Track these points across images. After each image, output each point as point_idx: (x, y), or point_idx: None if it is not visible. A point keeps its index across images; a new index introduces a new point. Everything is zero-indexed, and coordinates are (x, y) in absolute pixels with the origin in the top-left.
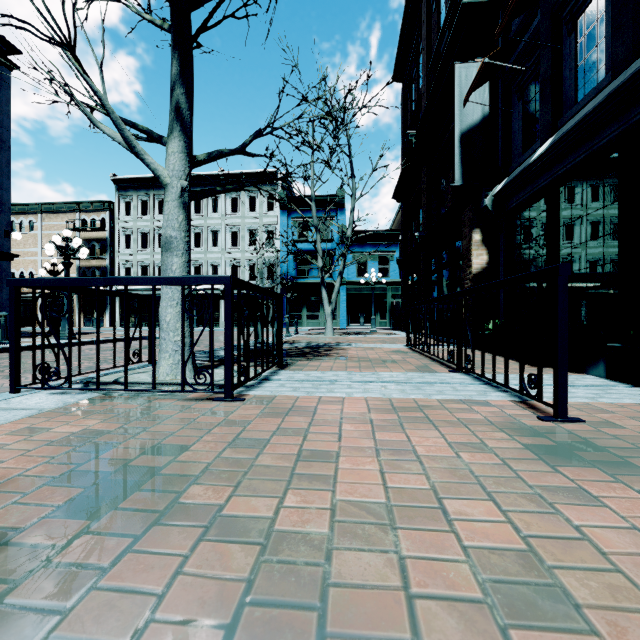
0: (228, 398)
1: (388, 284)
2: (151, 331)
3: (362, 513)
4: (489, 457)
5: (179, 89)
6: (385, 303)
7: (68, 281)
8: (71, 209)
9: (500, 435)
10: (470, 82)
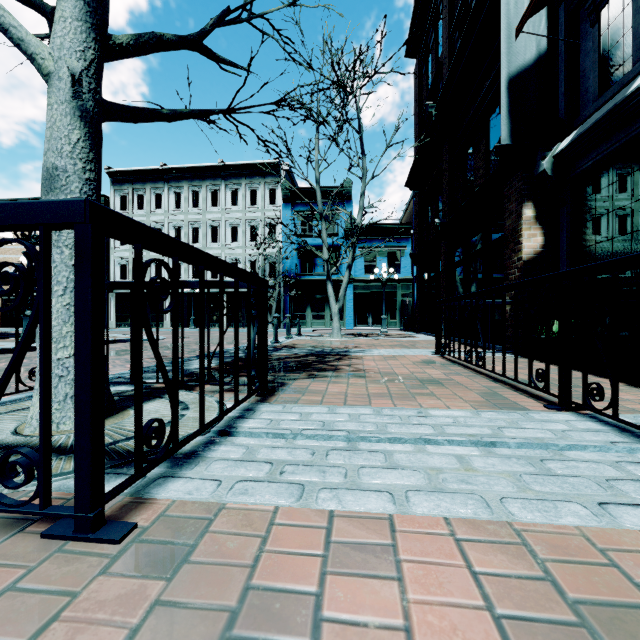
0: (81, 531)
1: (398, 281)
2: None
3: None
4: None
5: None
6: (395, 302)
7: None
8: None
9: None
10: (521, 11)
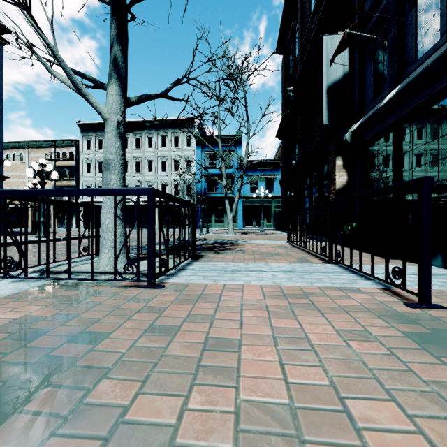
0: (150, 286)
1: (272, 198)
2: (97, 231)
3: (266, 415)
4: (374, 345)
5: (116, 46)
6: (270, 211)
7: (24, 192)
8: (49, 145)
9: (378, 321)
10: (334, 49)
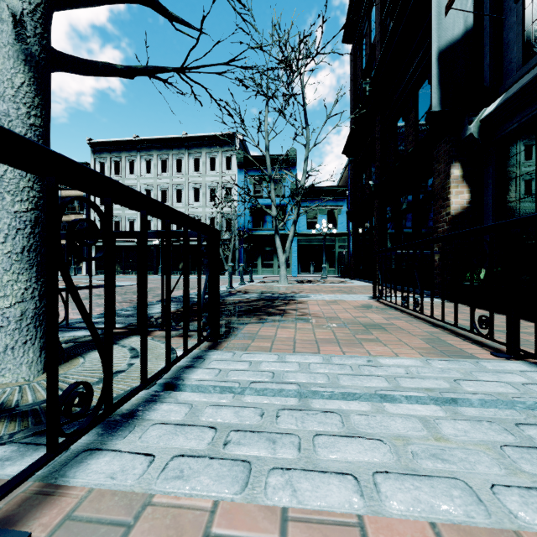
0: None
1: (336, 235)
2: None
3: None
4: None
5: None
6: (333, 253)
7: None
8: None
9: None
10: None
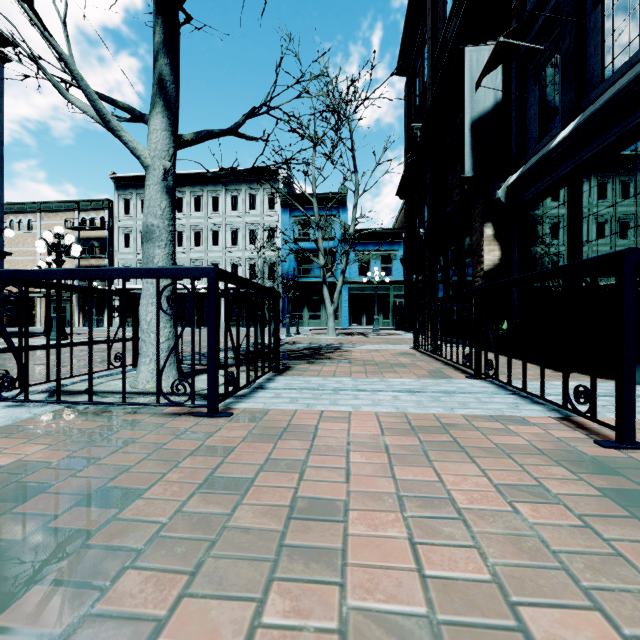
0: (211, 413)
1: (391, 283)
2: (136, 332)
3: (390, 634)
4: (556, 510)
5: (162, 59)
6: (388, 303)
7: (23, 273)
8: (70, 208)
9: (557, 470)
10: (481, 66)
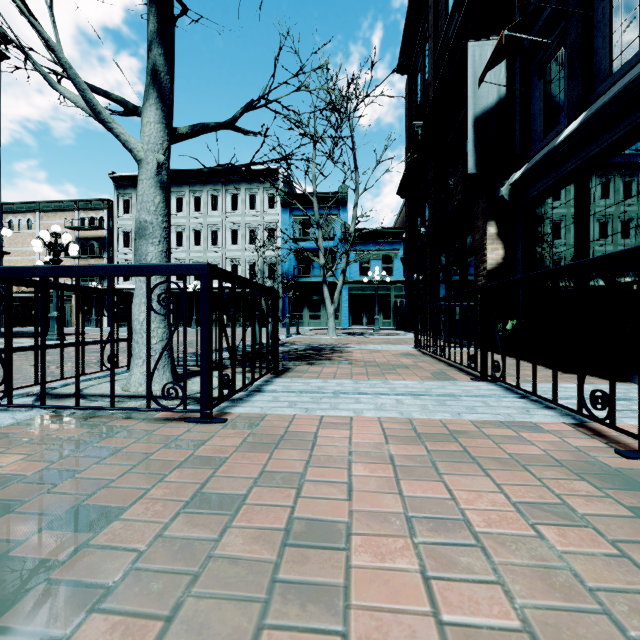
0: (204, 419)
1: (392, 283)
2: (130, 332)
3: None
4: (585, 533)
5: (156, 49)
6: (388, 303)
7: (6, 271)
8: (69, 207)
9: (579, 485)
10: (485, 62)
